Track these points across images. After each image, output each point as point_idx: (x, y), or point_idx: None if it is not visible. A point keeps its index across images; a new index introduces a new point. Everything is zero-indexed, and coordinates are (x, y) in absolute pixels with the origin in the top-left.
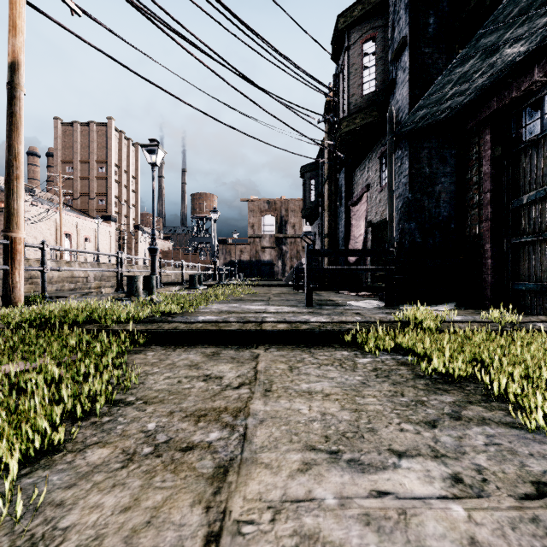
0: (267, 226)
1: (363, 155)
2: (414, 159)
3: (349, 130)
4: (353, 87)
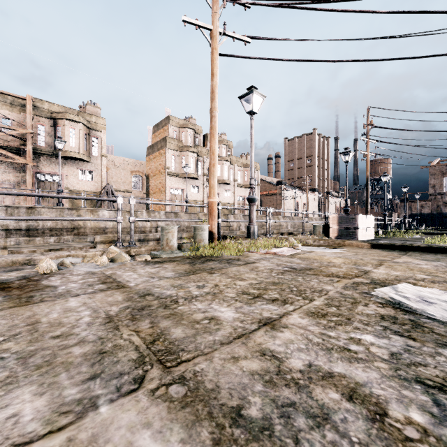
0: None
1: None
2: None
3: None
4: None
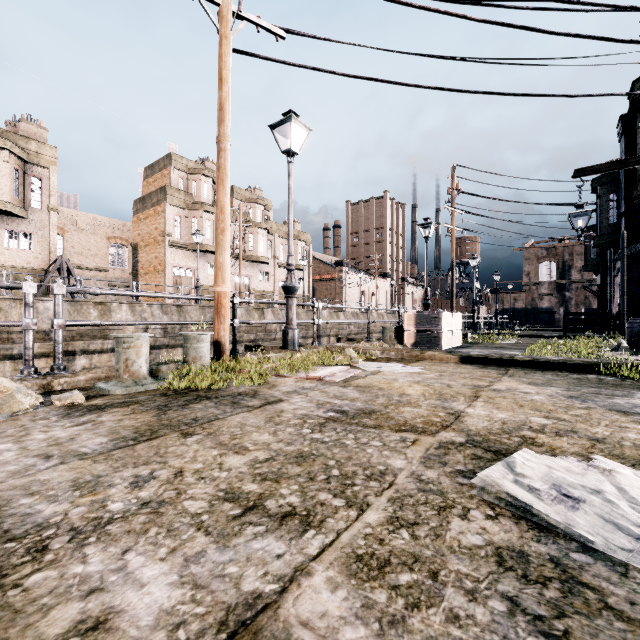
0: (545, 272)
1: (617, 249)
2: (627, 269)
3: (599, 243)
4: (602, 218)
